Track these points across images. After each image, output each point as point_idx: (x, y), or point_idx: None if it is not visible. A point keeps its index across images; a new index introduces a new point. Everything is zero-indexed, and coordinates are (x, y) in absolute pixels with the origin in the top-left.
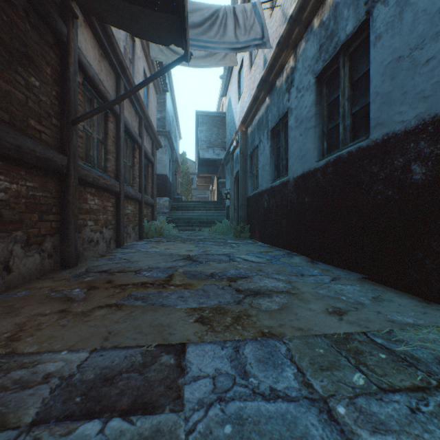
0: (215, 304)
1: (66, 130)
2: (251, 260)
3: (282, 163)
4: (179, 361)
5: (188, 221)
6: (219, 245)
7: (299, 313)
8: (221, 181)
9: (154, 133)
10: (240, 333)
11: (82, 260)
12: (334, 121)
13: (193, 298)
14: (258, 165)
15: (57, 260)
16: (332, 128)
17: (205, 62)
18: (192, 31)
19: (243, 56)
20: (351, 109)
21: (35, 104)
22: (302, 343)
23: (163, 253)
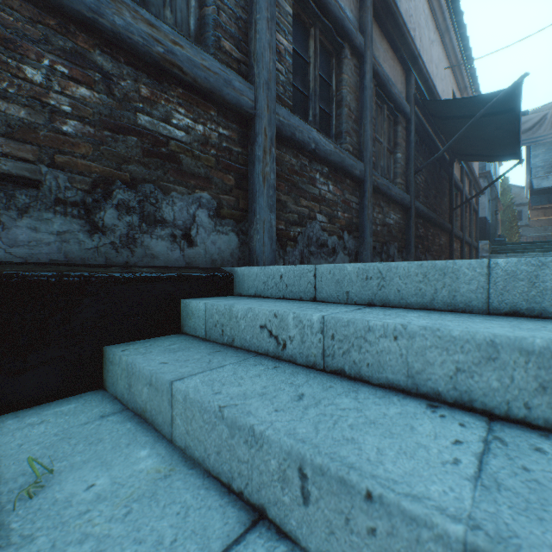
0: None
1: (450, 214)
2: None
3: None
4: None
5: None
6: None
7: None
8: None
9: (478, 186)
10: None
11: None
12: None
13: None
14: None
15: None
16: None
17: None
18: (523, 135)
19: None
20: None
21: (445, 208)
22: None
23: None
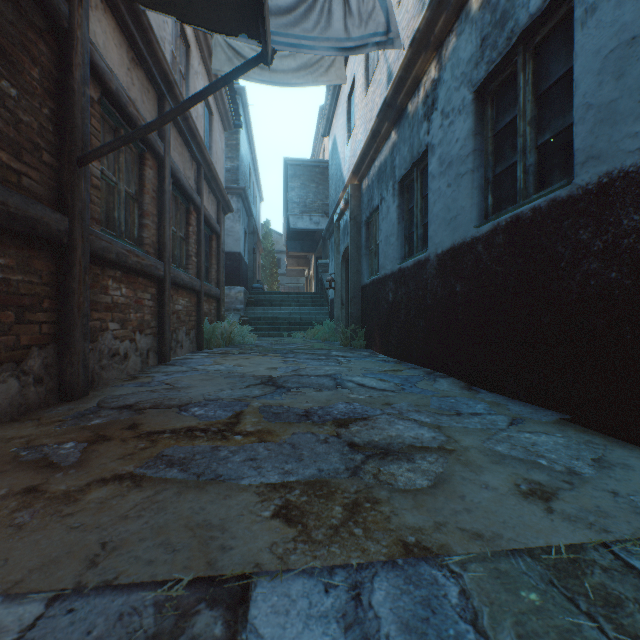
0: (312, 476)
1: (67, 174)
2: (371, 386)
3: (418, 233)
4: (234, 629)
5: (272, 322)
6: (319, 360)
7: (468, 494)
8: (322, 262)
9: (220, 188)
10: (361, 545)
11: (99, 385)
12: (505, 160)
13: (273, 462)
14: (379, 236)
15: (52, 387)
16: (502, 173)
17: (298, 77)
18: (275, 21)
19: (355, 71)
20: (536, 139)
21: (9, 126)
22: (488, 574)
23: (231, 373)
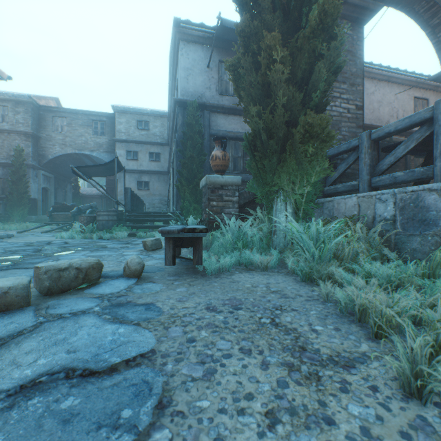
0: None
1: None
2: None
3: None
4: None
5: None
6: None
7: None
8: None
9: None
10: None
11: None
12: None
13: None
14: None
15: None
16: None
17: None
18: None
19: None
20: None
21: None
22: None
23: None
